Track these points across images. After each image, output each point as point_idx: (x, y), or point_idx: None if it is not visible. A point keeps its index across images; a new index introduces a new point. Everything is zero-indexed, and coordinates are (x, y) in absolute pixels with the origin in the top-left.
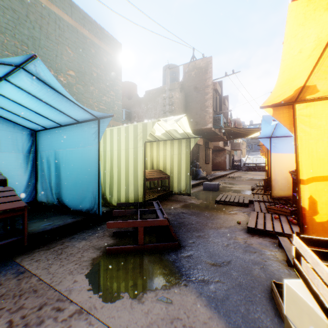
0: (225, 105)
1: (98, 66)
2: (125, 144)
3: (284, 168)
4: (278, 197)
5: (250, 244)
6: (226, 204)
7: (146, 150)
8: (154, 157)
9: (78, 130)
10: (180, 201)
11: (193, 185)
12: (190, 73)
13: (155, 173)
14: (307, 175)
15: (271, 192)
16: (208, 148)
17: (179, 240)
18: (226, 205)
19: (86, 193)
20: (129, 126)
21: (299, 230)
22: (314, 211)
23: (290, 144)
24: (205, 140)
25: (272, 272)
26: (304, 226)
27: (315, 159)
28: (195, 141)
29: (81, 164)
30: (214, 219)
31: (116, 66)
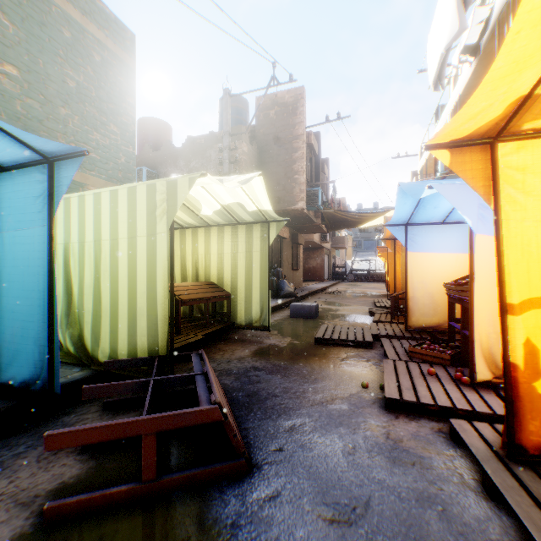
0: (325, 173)
1: (81, 69)
2: (128, 227)
3: (428, 278)
4: (419, 327)
5: (398, 441)
6: (334, 345)
7: (184, 245)
8: (199, 258)
9: (1, 188)
10: (249, 342)
11: (273, 309)
12: (267, 111)
13: (200, 289)
14: (520, 295)
15: (408, 319)
16: (297, 245)
17: (248, 444)
18: (335, 347)
19: (21, 342)
20: (137, 186)
21: (504, 413)
22: (535, 372)
23: (437, 237)
24: (292, 230)
25: (468, 525)
26: (516, 405)
27: (535, 261)
28: (278, 227)
29: (9, 272)
30: (318, 379)
31: (123, 76)
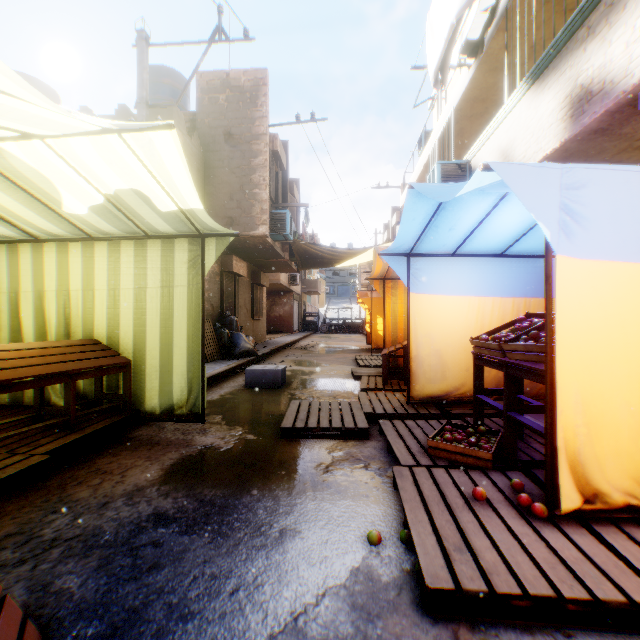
0: (294, 196)
1: None
2: None
3: (436, 329)
4: (424, 398)
5: None
6: (311, 437)
7: (41, 272)
8: (72, 296)
9: None
10: (166, 445)
11: (221, 375)
12: (215, 95)
13: (59, 354)
14: None
15: (411, 388)
16: (259, 286)
17: None
18: (313, 441)
19: None
20: None
21: None
22: None
23: (447, 274)
24: (253, 267)
25: None
26: None
27: None
28: (220, 246)
29: None
30: (286, 531)
31: None
